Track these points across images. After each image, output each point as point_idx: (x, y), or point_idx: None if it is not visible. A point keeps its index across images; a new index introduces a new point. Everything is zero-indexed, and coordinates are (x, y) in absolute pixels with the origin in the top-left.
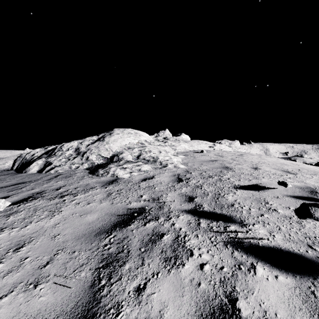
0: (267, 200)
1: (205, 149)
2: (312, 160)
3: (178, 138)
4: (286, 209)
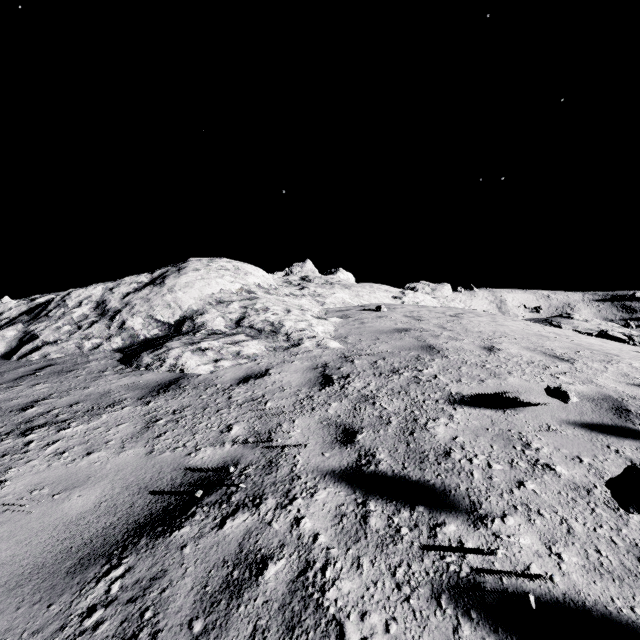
0: (526, 436)
1: (385, 302)
2: (589, 324)
3: (331, 279)
4: (573, 464)
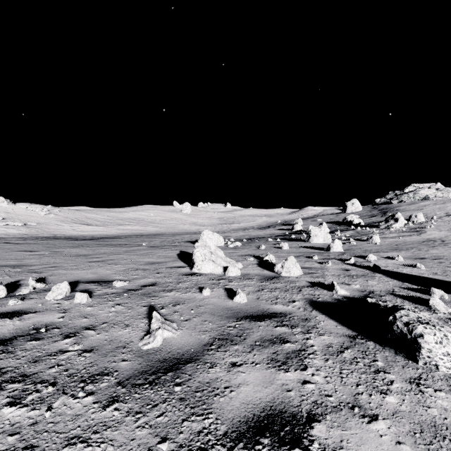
0: None
1: None
2: None
3: (450, 189)
4: None
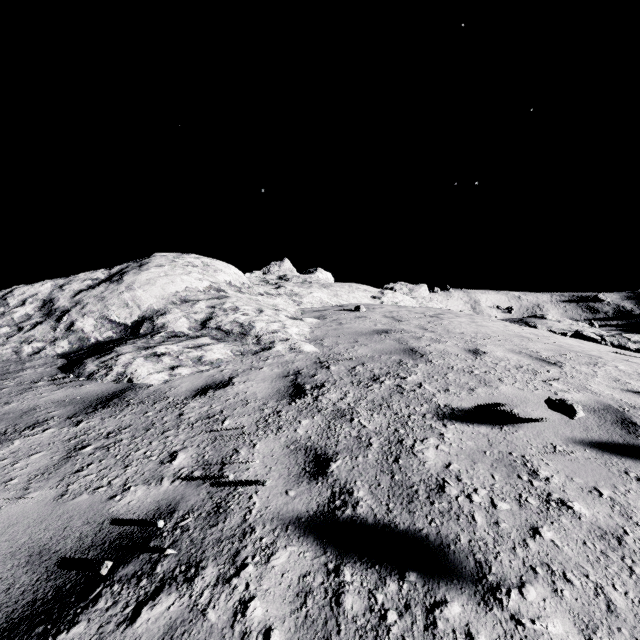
0: (531, 460)
1: (364, 302)
2: (562, 324)
3: (310, 279)
4: (593, 498)
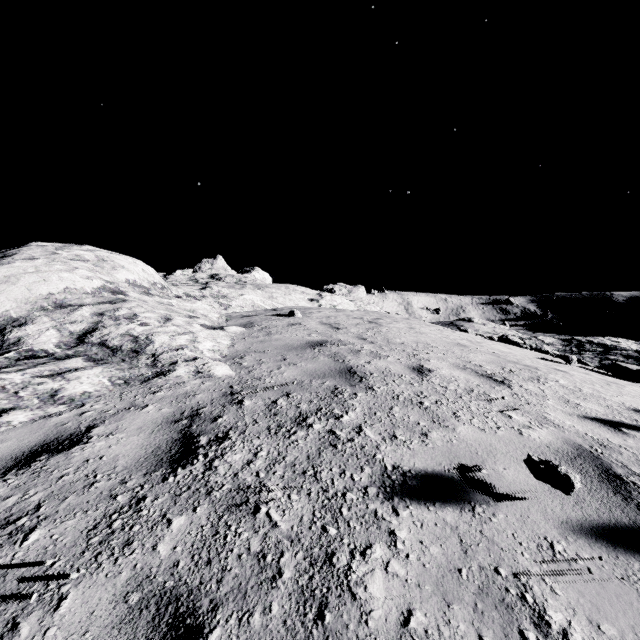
0: (529, 585)
1: (301, 305)
2: (487, 327)
3: (245, 278)
4: None
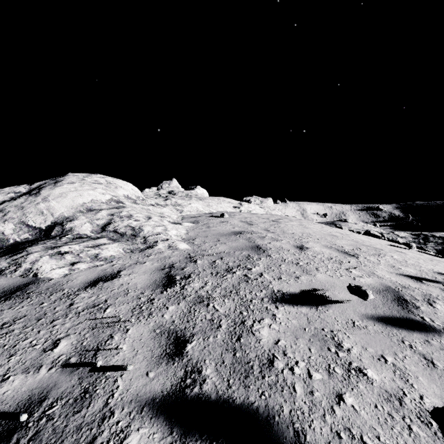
0: (337, 334)
1: (228, 210)
2: (357, 226)
3: (191, 193)
4: (381, 365)
